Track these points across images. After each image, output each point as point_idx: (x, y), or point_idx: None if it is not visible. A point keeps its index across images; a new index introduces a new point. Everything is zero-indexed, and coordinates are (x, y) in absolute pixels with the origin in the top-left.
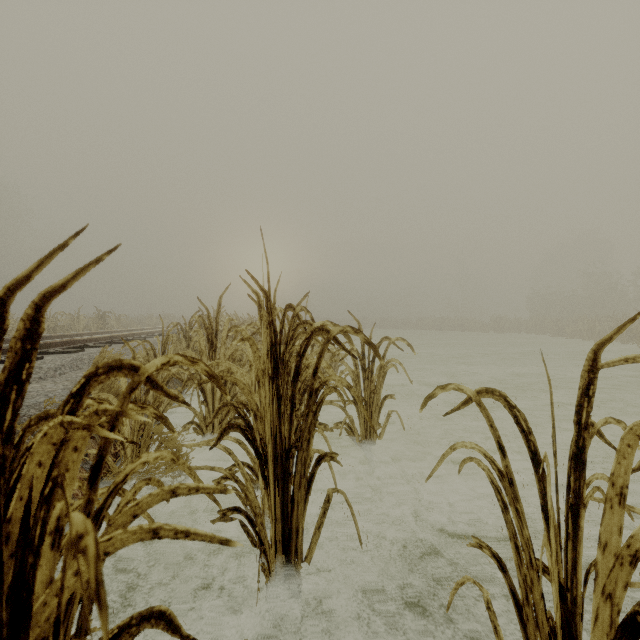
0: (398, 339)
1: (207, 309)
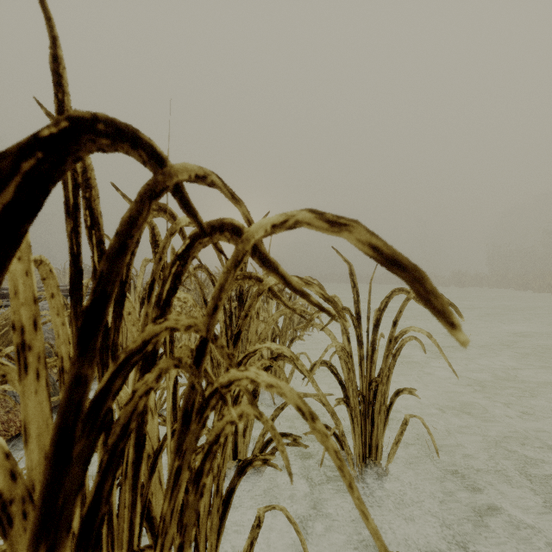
0: None
1: None
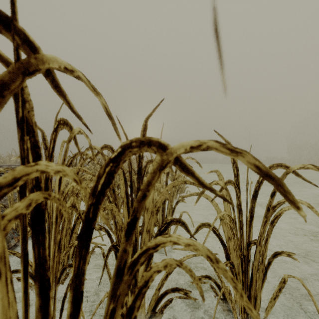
0: (306, 166)
1: (42, 131)
